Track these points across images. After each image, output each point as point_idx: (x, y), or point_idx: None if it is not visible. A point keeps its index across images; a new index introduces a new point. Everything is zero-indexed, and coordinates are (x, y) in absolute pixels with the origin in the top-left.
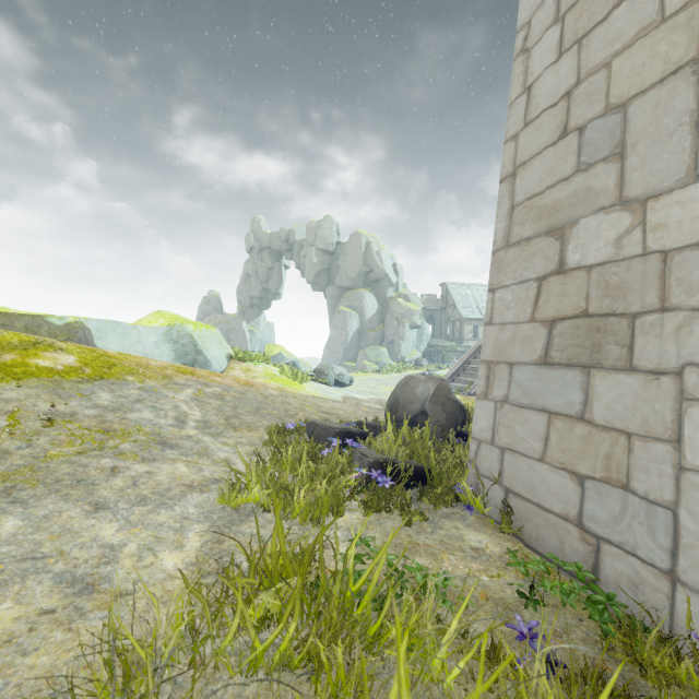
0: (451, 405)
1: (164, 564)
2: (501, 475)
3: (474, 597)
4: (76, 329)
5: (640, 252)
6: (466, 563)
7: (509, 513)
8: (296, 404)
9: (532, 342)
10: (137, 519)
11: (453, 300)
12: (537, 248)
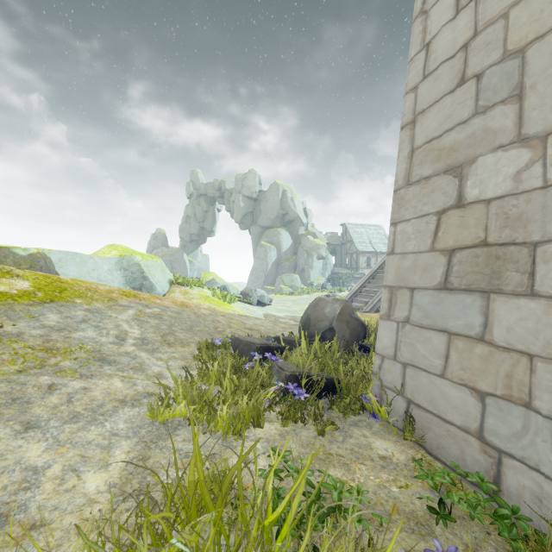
0: (354, 323)
1: (86, 486)
2: (404, 388)
3: (387, 512)
4: (39, 258)
5: (540, 185)
6: (376, 473)
7: (412, 423)
8: (224, 322)
9: (432, 269)
10: (66, 437)
11: (351, 237)
12: (437, 185)
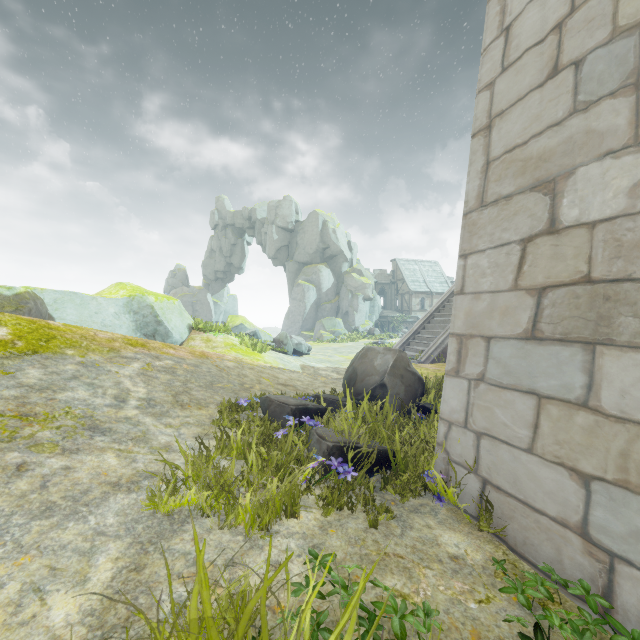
0: (410, 377)
1: (51, 615)
2: (477, 464)
3: None
4: (27, 299)
5: None
6: (447, 580)
7: (489, 510)
8: (252, 376)
9: (515, 313)
10: (31, 540)
11: (402, 275)
12: (520, 206)
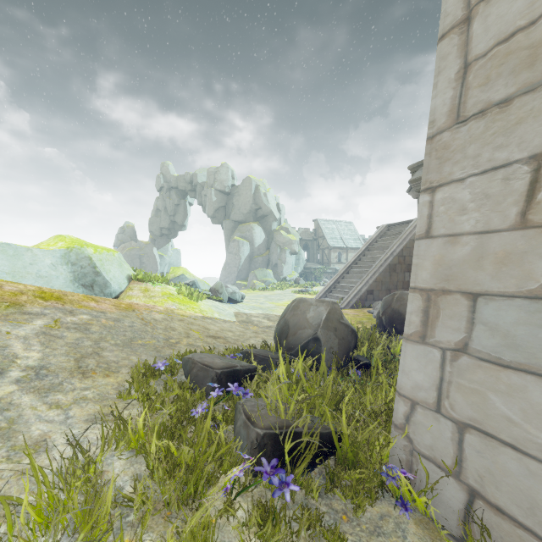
0: (343, 330)
1: None
2: (460, 466)
3: None
4: None
5: None
6: None
7: None
8: (181, 329)
9: (522, 261)
10: None
11: (323, 233)
12: (528, 110)
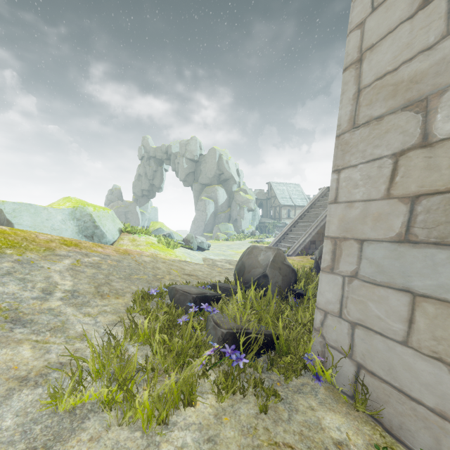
0: (286, 269)
1: None
2: (352, 350)
3: None
4: None
5: None
6: None
7: (366, 394)
8: (164, 268)
9: (387, 219)
10: None
11: (275, 193)
12: (392, 124)
